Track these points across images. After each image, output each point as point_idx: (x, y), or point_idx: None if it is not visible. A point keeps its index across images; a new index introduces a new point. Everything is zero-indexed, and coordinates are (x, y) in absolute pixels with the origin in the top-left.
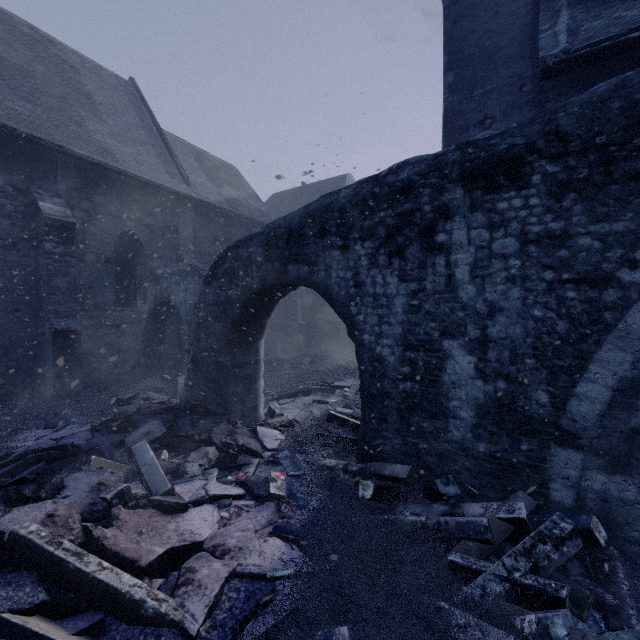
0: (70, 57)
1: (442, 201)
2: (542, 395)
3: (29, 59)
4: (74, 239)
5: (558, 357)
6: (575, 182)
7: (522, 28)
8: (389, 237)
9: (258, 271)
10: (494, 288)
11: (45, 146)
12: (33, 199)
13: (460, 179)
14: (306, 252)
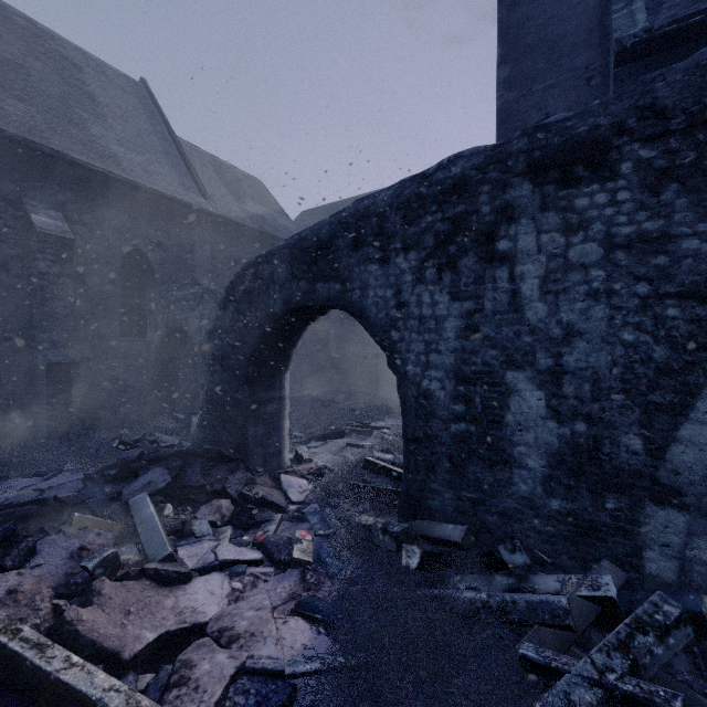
0: (72, 53)
1: (505, 200)
2: (634, 440)
3: (24, 54)
4: (72, 258)
5: (655, 392)
6: (678, 169)
7: (589, 12)
8: (438, 246)
9: (281, 291)
10: (571, 306)
11: (39, 151)
12: (25, 211)
13: (527, 172)
14: (338, 267)
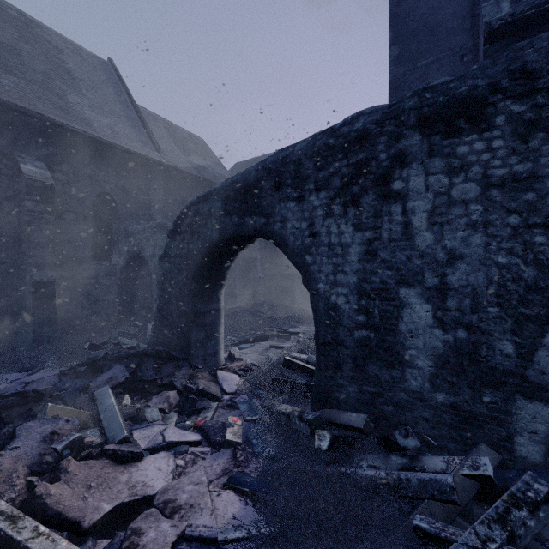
0: (54, 39)
1: (398, 148)
2: (507, 345)
3: (16, 39)
4: (53, 198)
5: (525, 305)
6: (544, 121)
7: (462, 3)
8: (344, 187)
9: (217, 224)
10: (454, 235)
11: (27, 114)
12: (16, 162)
13: (417, 125)
14: (262, 204)
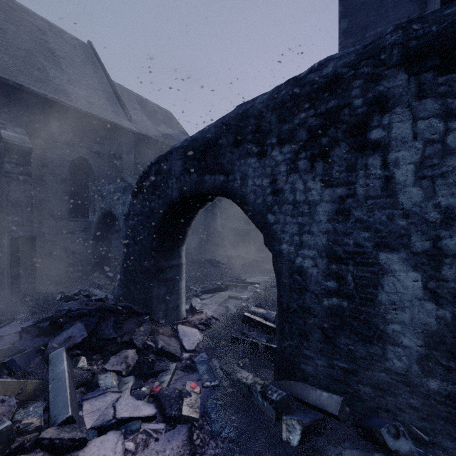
0: (39, 22)
1: (378, 91)
2: None
3: (3, 20)
4: (31, 161)
5: None
6: None
7: None
8: (311, 139)
9: (177, 183)
10: (451, 190)
11: (8, 85)
12: None
13: (402, 62)
14: (222, 161)
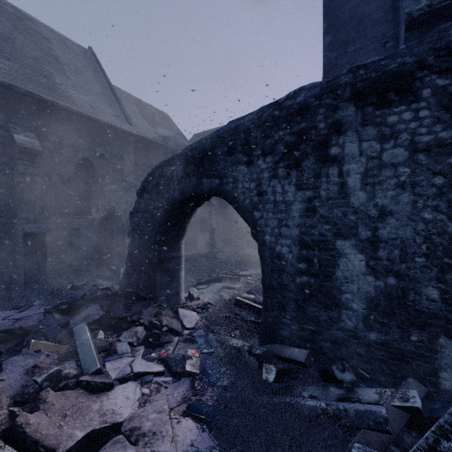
0: (43, 30)
1: (335, 118)
2: (432, 291)
3: (11, 30)
4: (41, 163)
5: (449, 256)
6: None
7: None
8: (287, 152)
9: (178, 184)
10: (384, 194)
11: (20, 92)
12: (10, 132)
13: (352, 98)
14: (217, 168)
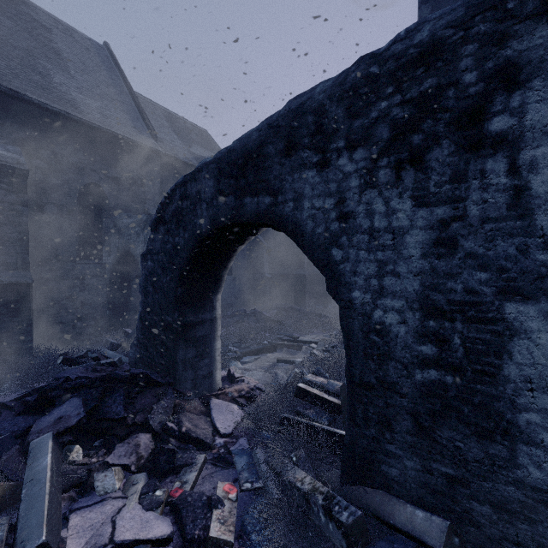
0: (43, 17)
1: (503, 57)
2: None
3: None
4: (27, 187)
5: None
6: None
7: None
8: (396, 138)
9: (208, 209)
10: None
11: None
12: None
13: (543, 10)
14: (267, 177)
